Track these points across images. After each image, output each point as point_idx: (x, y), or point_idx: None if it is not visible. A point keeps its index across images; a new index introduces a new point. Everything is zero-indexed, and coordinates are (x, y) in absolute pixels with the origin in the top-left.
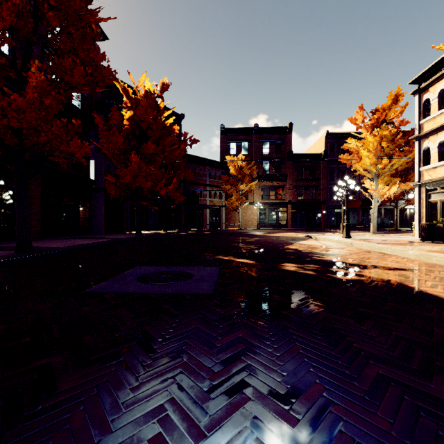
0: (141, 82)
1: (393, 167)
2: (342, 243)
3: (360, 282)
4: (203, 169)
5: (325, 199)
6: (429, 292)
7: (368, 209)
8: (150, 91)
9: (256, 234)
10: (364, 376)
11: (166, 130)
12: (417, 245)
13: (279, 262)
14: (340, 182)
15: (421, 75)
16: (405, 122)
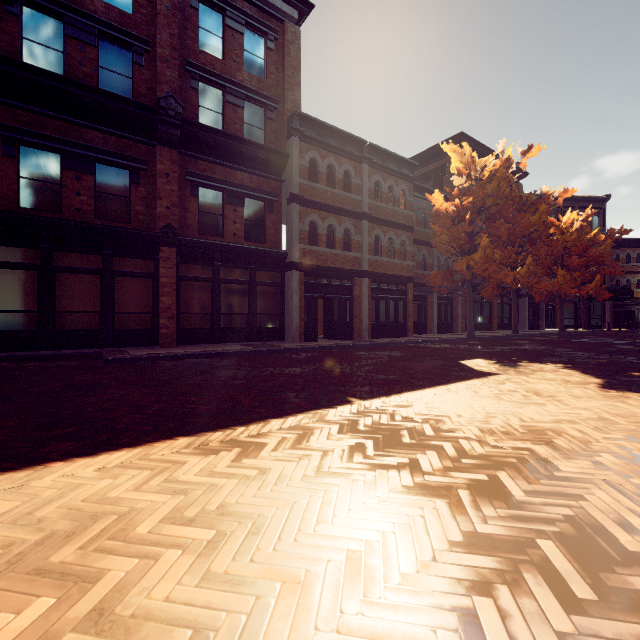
0: (568, 218)
1: None
2: None
3: None
4: None
5: None
6: None
7: None
8: (575, 219)
9: None
10: None
11: (589, 240)
12: None
13: None
14: None
15: None
16: None
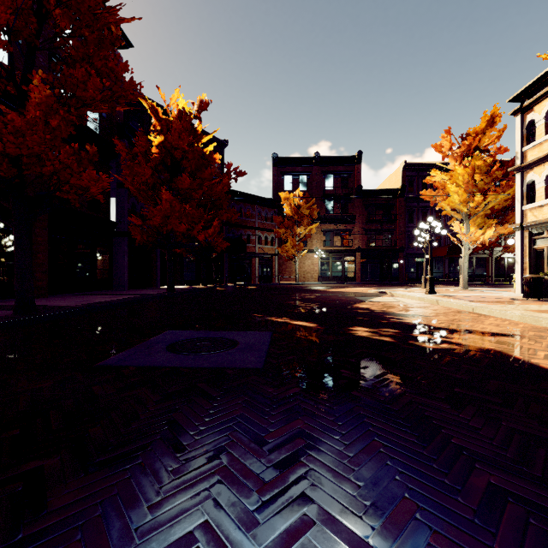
0: (174, 99)
1: (488, 206)
2: (425, 301)
3: (452, 352)
4: (251, 209)
5: (402, 246)
6: (543, 366)
7: (456, 258)
8: (184, 110)
9: (317, 290)
10: (470, 487)
11: (204, 159)
12: (520, 304)
13: (348, 325)
14: (422, 225)
15: (524, 91)
16: (503, 149)
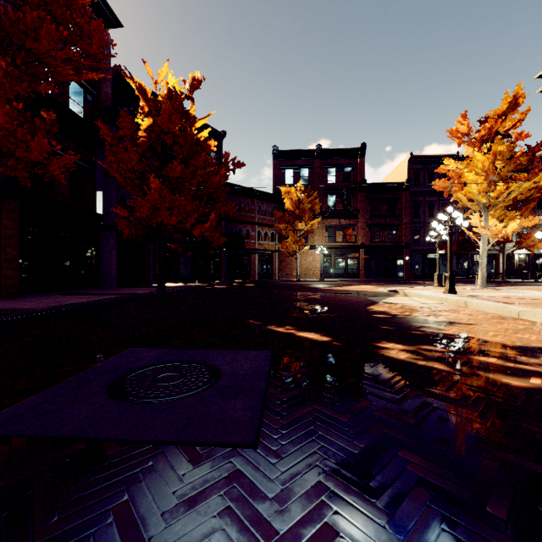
0: (162, 75)
1: (510, 196)
2: (449, 302)
3: None
4: (251, 203)
5: (408, 241)
6: None
7: (464, 255)
8: (175, 89)
9: (320, 288)
10: None
11: (198, 146)
12: None
13: (372, 340)
14: (441, 216)
15: None
16: (524, 135)
